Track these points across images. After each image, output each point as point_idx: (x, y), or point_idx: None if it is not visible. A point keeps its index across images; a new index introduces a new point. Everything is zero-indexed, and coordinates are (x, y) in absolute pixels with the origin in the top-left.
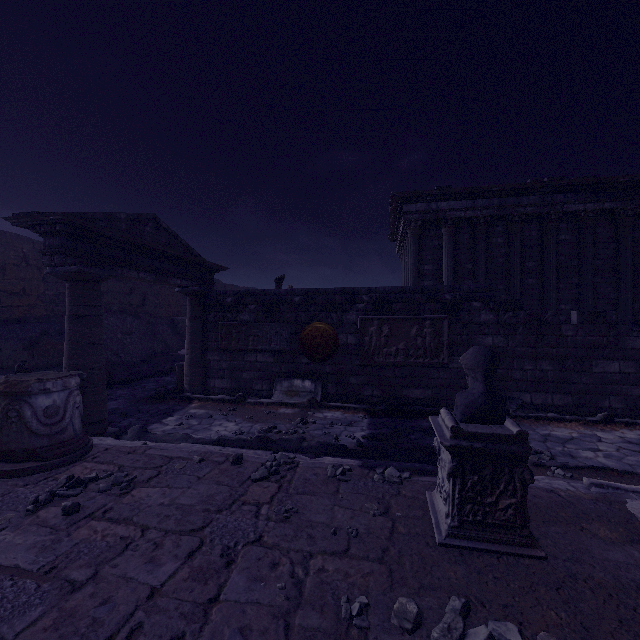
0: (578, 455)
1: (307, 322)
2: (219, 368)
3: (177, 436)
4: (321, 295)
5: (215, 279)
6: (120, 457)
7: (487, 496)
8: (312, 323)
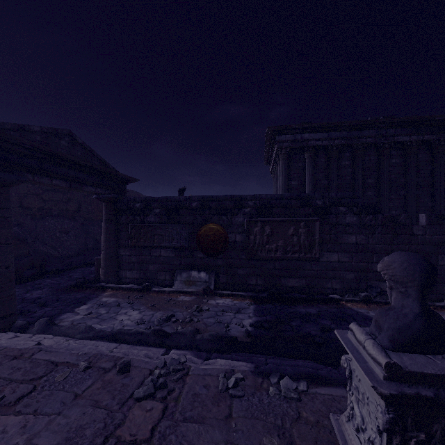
0: None
1: (202, 223)
2: (130, 262)
3: (80, 328)
4: (214, 201)
5: (136, 192)
6: (2, 364)
7: None
8: (206, 224)
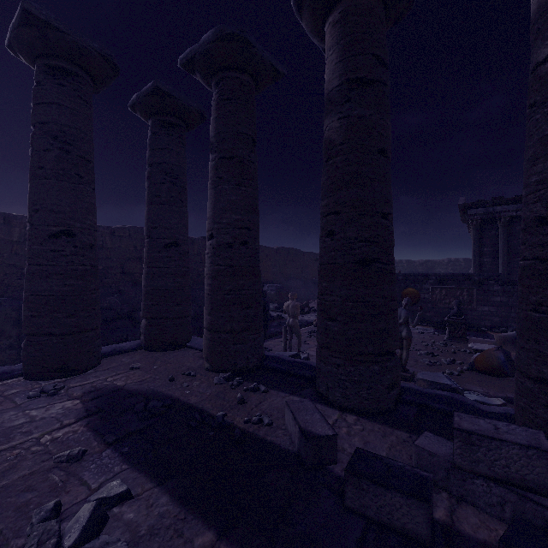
0: None
1: (404, 288)
2: None
3: None
4: (411, 276)
5: None
6: None
7: (455, 331)
8: (407, 288)
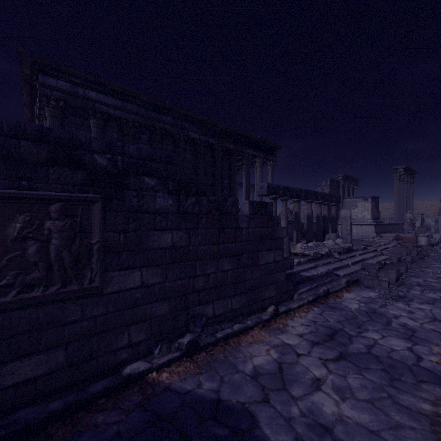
0: (327, 418)
1: None
2: None
3: None
4: None
5: None
6: None
7: None
8: None
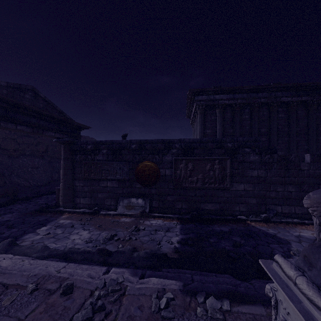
0: None
1: (140, 161)
2: (83, 191)
3: (37, 248)
4: (149, 144)
5: (91, 137)
6: None
7: None
8: (143, 162)
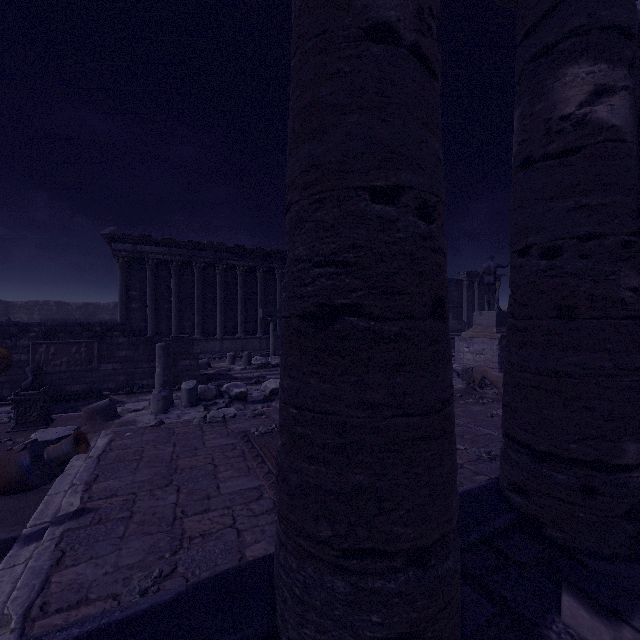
0: None
1: None
2: None
3: None
4: None
5: None
6: None
7: (28, 414)
8: None
